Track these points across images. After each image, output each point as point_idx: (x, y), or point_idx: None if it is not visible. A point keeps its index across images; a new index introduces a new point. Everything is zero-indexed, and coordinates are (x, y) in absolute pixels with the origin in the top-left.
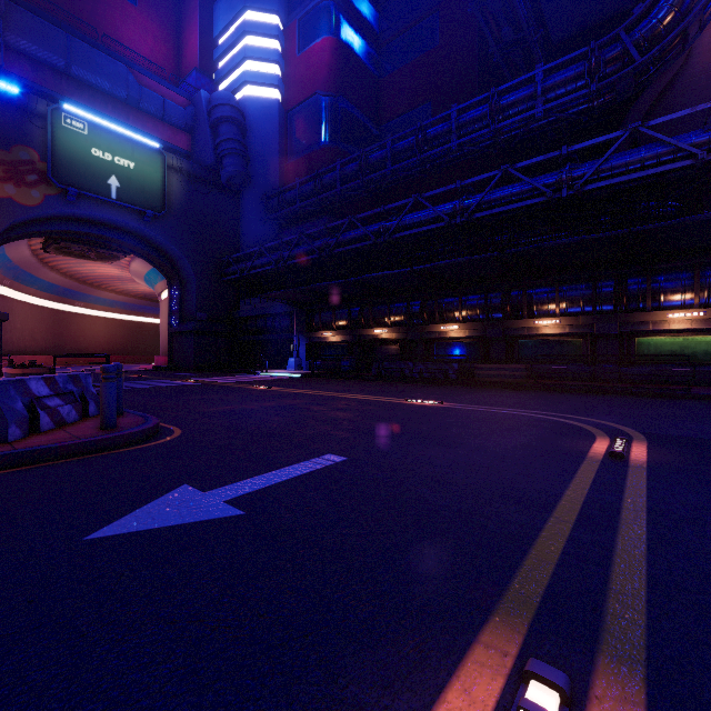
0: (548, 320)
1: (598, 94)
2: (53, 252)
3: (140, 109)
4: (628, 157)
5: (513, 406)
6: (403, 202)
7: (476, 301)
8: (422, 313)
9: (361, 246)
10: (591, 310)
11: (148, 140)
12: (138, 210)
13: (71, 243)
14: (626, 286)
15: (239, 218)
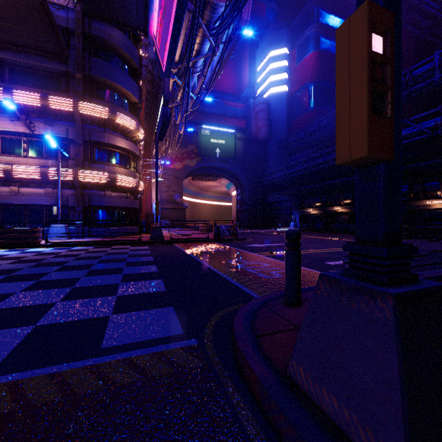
0: (435, 201)
1: None
2: (195, 180)
3: (226, 116)
4: None
5: None
6: None
7: None
8: None
9: (326, 166)
10: None
11: (229, 130)
12: (226, 160)
13: (202, 176)
14: None
15: (267, 154)
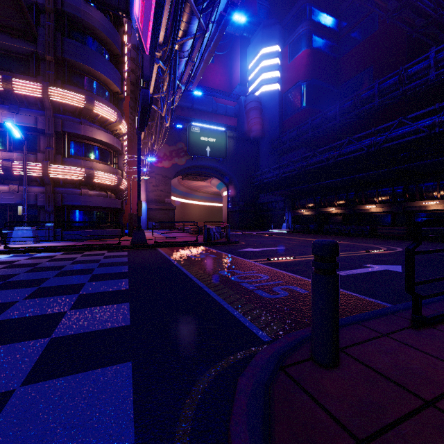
0: (431, 201)
1: None
2: (185, 179)
3: (217, 113)
4: None
5: (373, 243)
6: (342, 141)
7: (386, 192)
8: (355, 199)
9: (319, 165)
10: None
11: (220, 128)
12: (216, 159)
13: (192, 176)
14: None
15: (258, 153)
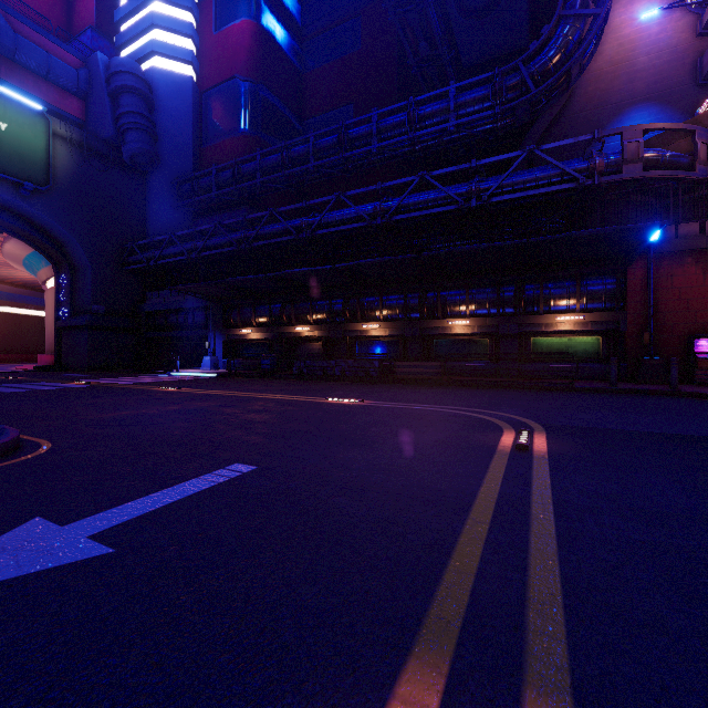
0: (460, 320)
1: (501, 117)
2: None
3: (16, 61)
4: (526, 175)
5: (430, 402)
6: (326, 199)
7: (395, 301)
8: (345, 312)
9: (283, 240)
10: (496, 312)
11: (26, 99)
12: (12, 181)
13: None
14: (524, 291)
15: (145, 201)
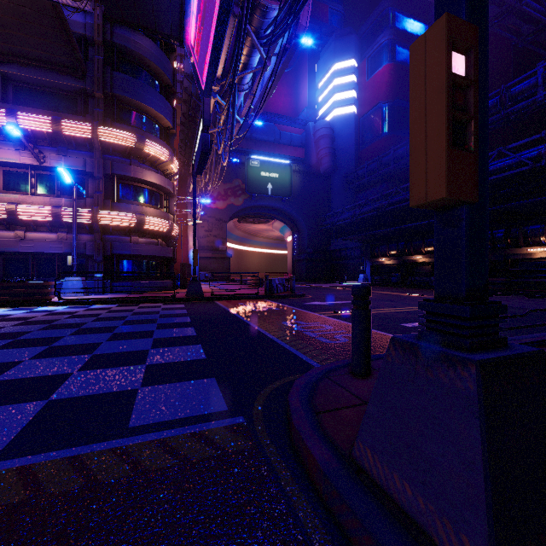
0: (537, 248)
1: None
2: (242, 222)
3: (280, 143)
4: None
5: None
6: None
7: None
8: None
9: (403, 205)
10: None
11: (284, 161)
12: (279, 198)
13: (250, 218)
14: None
15: (330, 190)
